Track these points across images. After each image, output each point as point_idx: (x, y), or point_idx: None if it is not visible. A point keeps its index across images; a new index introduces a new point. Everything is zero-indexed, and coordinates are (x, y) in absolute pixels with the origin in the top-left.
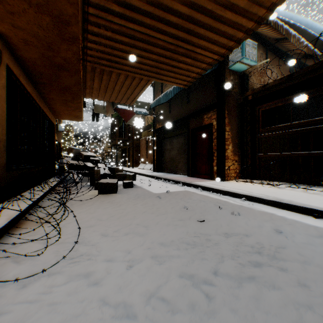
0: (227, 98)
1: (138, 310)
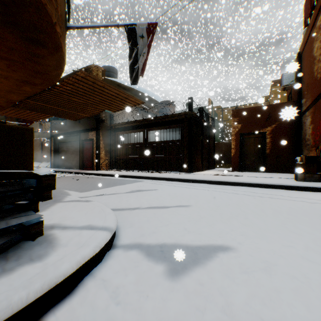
0: (102, 126)
1: (59, 185)
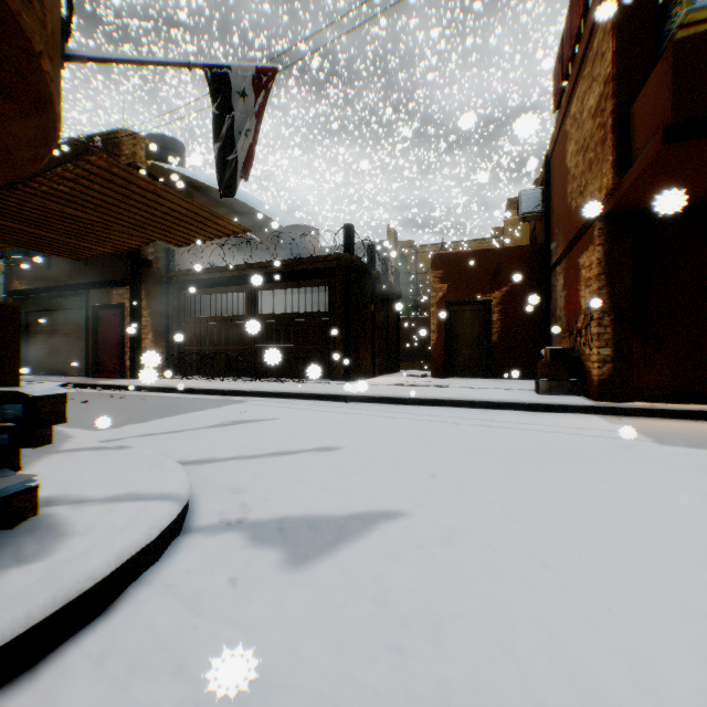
0: (146, 276)
1: None
